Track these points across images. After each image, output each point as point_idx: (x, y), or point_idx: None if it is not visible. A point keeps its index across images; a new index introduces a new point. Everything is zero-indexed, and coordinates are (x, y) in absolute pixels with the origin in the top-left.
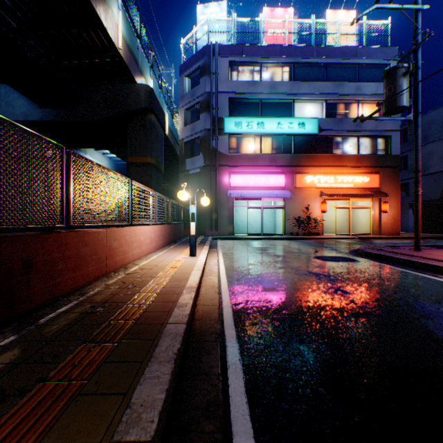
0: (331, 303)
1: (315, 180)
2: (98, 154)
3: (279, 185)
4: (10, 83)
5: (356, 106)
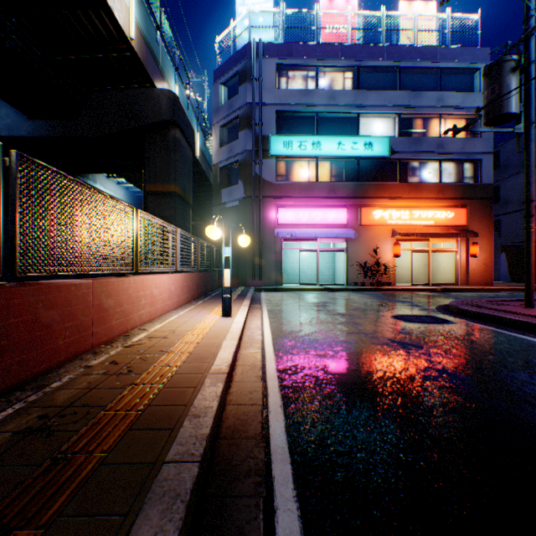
0: (442, 399)
1: (386, 215)
2: (111, 183)
3: (340, 221)
4: None
5: (438, 121)
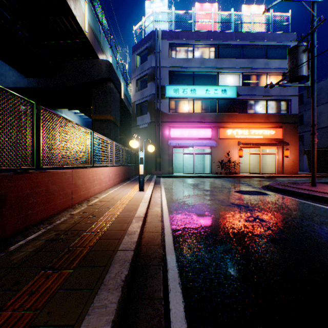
0: (252, 230)
1: (234, 133)
2: (71, 113)
3: (207, 136)
4: (2, 58)
5: (265, 77)
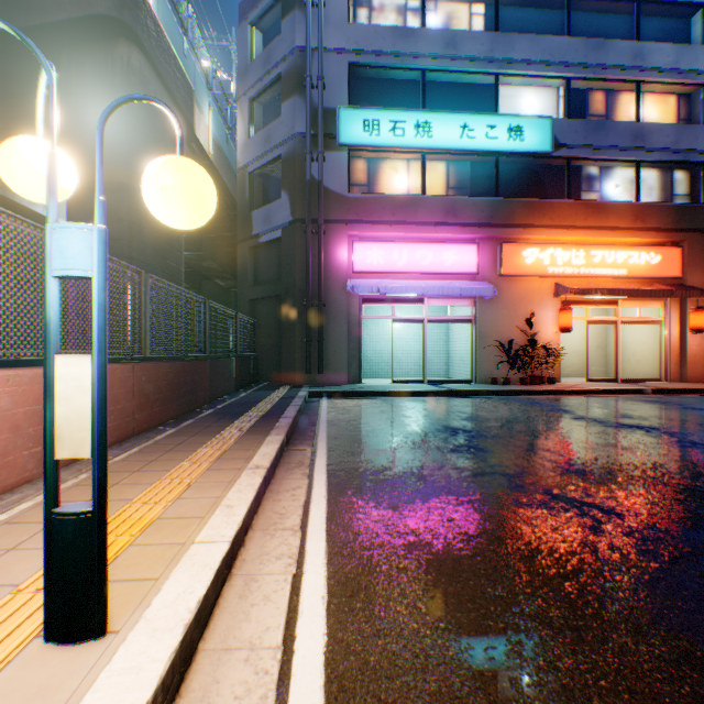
0: None
1: (546, 258)
2: None
3: (466, 268)
4: None
5: (633, 95)
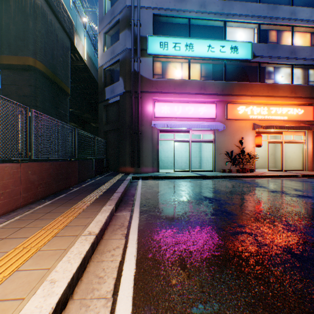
0: None
1: (248, 111)
2: None
3: (210, 115)
4: None
5: (290, 32)
